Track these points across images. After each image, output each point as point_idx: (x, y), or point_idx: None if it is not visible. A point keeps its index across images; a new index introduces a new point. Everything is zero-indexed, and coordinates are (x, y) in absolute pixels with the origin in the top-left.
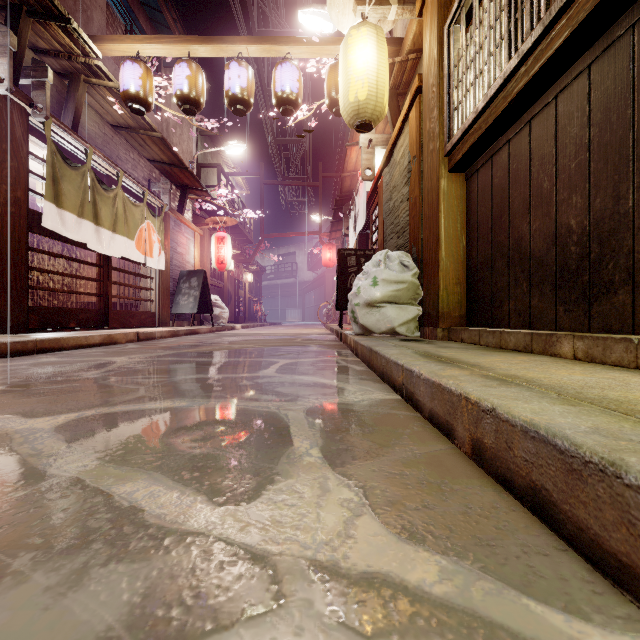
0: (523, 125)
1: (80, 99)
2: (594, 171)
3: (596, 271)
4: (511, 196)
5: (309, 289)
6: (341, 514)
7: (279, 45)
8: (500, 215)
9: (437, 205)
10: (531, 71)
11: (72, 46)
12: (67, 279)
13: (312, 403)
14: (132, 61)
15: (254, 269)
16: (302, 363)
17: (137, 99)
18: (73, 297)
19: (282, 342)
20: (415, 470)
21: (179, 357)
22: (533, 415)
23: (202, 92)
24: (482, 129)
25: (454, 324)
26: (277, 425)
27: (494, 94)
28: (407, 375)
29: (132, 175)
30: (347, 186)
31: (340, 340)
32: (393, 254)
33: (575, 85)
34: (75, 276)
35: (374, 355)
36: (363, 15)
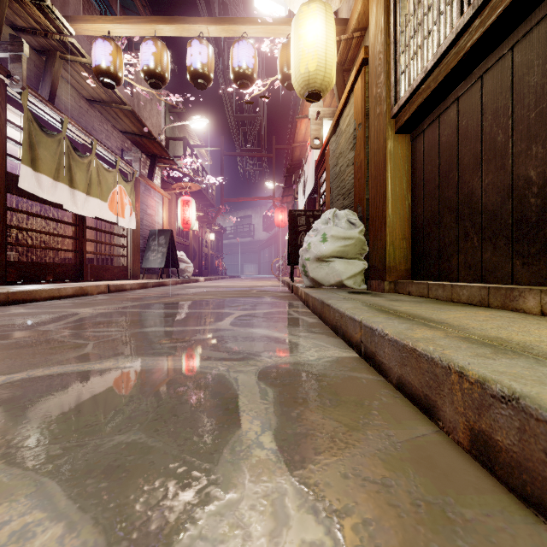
0: (474, 81)
1: (56, 74)
2: None
3: None
4: (460, 152)
5: (264, 247)
6: None
7: (236, 25)
8: (448, 172)
9: (384, 165)
10: (487, 21)
11: (47, 24)
12: (50, 237)
13: (265, 363)
14: (103, 39)
15: (216, 229)
16: (256, 315)
17: (108, 74)
18: (55, 253)
19: (239, 293)
20: (401, 475)
21: (141, 308)
22: None
23: (167, 68)
24: (431, 88)
25: (400, 277)
26: (224, 394)
27: (445, 51)
28: (366, 333)
29: (106, 144)
30: (297, 155)
31: (291, 292)
32: (341, 212)
33: (535, 32)
34: (52, 234)
35: (326, 308)
36: None
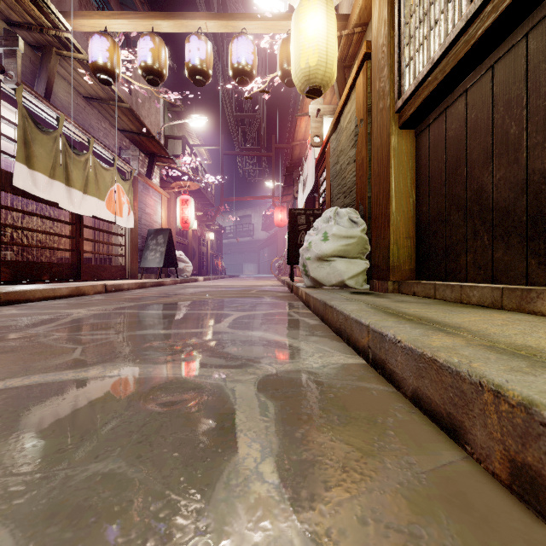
0: (484, 71)
1: (52, 70)
2: None
3: None
4: (469, 147)
5: (263, 246)
6: None
7: (235, 21)
8: (455, 167)
9: (387, 161)
10: (501, 5)
11: (42, 18)
12: (48, 237)
13: (265, 370)
14: (100, 35)
15: (215, 229)
16: (255, 316)
17: (105, 70)
18: (53, 253)
19: (238, 293)
20: (431, 521)
21: (136, 309)
22: None
23: (165, 64)
24: (438, 79)
25: (404, 277)
26: (219, 409)
27: (454, 40)
28: (375, 338)
29: (103, 142)
30: (297, 154)
31: (291, 291)
32: (342, 211)
33: None
34: (48, 233)
35: (329, 309)
36: None
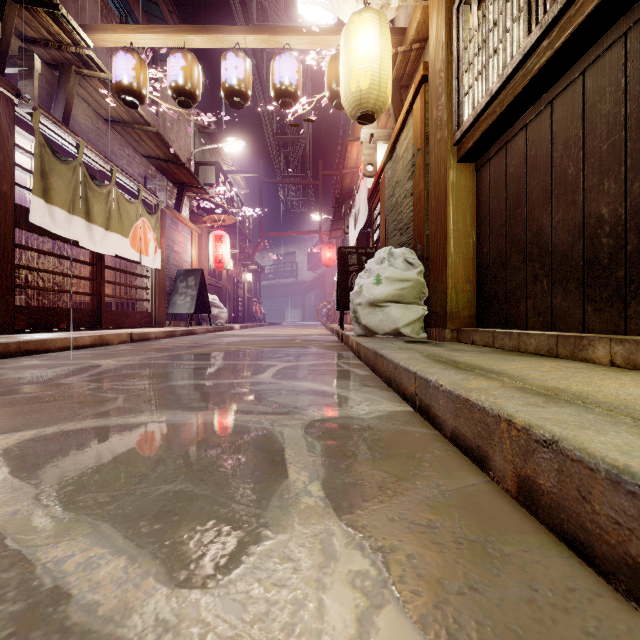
0: (543, 107)
1: (71, 91)
2: (632, 152)
3: (634, 265)
4: (529, 185)
5: (309, 289)
6: (353, 603)
7: (278, 35)
8: (516, 207)
9: (445, 198)
10: (556, 43)
11: (61, 34)
12: (62, 278)
13: (312, 417)
14: (125, 51)
15: (253, 269)
16: (301, 367)
17: (130, 91)
18: (68, 297)
19: (281, 343)
20: (447, 519)
21: (170, 360)
22: (626, 457)
23: (198, 84)
24: (497, 113)
25: (463, 325)
26: (270, 447)
27: (511, 73)
28: (421, 384)
29: (127, 171)
30: (347, 183)
31: (341, 341)
32: (397, 251)
33: (607, 57)
34: (66, 275)
35: (379, 359)
36: (365, 1)
